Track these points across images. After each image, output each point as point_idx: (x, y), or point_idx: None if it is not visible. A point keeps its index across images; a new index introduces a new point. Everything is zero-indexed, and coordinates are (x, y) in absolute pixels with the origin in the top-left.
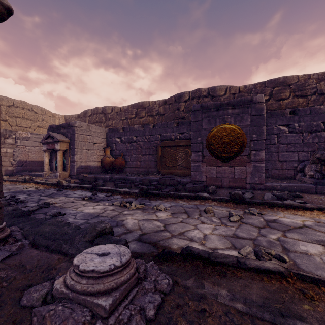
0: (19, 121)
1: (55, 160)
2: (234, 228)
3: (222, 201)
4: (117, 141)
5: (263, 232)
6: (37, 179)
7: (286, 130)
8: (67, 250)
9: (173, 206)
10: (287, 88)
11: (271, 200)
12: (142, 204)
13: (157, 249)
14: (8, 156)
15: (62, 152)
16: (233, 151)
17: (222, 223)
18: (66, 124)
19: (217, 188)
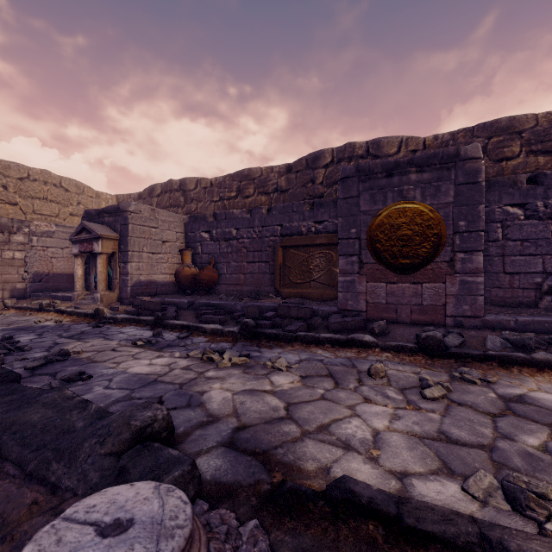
0: (38, 204)
1: (94, 272)
2: (437, 415)
3: (402, 352)
4: (204, 238)
5: (504, 427)
6: (62, 305)
7: (519, 213)
8: (59, 476)
9: (305, 362)
10: (516, 138)
11: (505, 352)
12: (244, 357)
13: (269, 472)
14: (17, 264)
15: (106, 256)
16: (420, 253)
17: (409, 402)
18: (113, 207)
19: (389, 325)
